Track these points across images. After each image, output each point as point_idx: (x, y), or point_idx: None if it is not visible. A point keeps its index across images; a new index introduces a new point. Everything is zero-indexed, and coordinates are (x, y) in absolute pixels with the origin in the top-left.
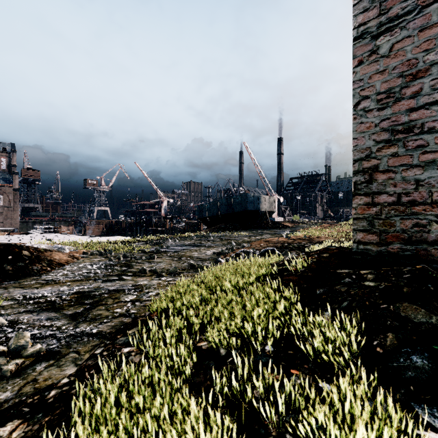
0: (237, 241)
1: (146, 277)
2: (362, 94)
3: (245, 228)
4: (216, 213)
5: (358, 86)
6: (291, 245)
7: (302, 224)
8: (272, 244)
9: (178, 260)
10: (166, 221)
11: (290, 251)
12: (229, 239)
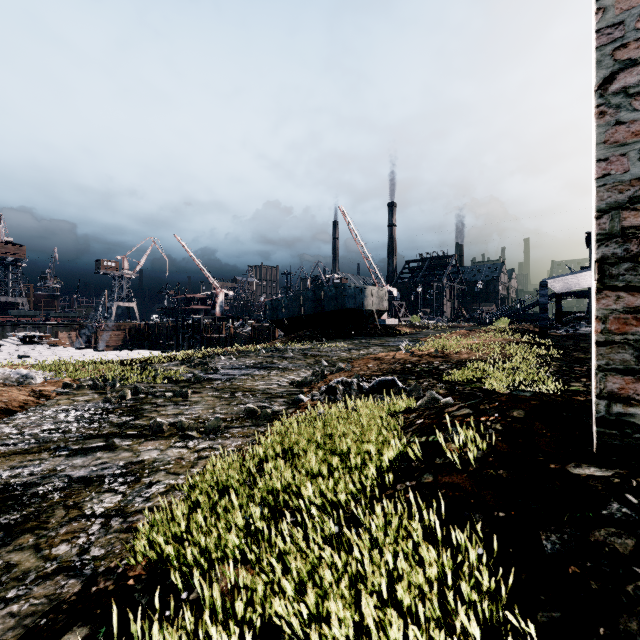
0: (330, 359)
1: (160, 441)
2: (621, 56)
3: (342, 336)
4: (298, 313)
5: (610, 40)
6: (417, 367)
7: (425, 328)
8: (387, 365)
9: (230, 398)
10: (223, 324)
11: (418, 380)
12: (318, 354)
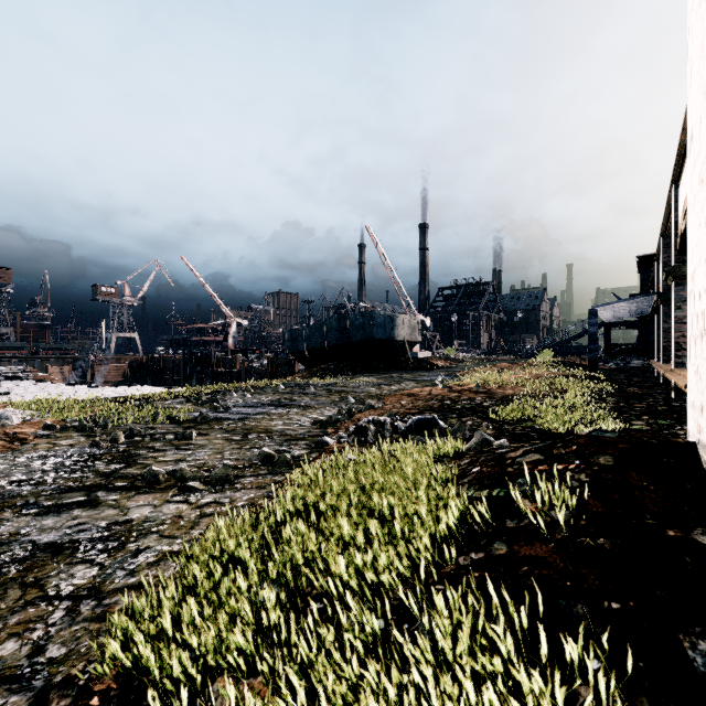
0: (357, 396)
1: (155, 494)
2: None
3: (370, 370)
4: (321, 345)
5: None
6: (457, 404)
7: (462, 362)
8: (423, 402)
9: (242, 440)
10: (236, 357)
11: (461, 418)
12: (343, 390)
